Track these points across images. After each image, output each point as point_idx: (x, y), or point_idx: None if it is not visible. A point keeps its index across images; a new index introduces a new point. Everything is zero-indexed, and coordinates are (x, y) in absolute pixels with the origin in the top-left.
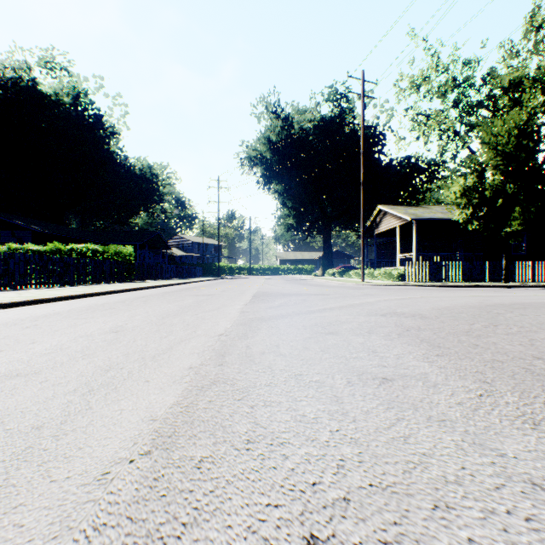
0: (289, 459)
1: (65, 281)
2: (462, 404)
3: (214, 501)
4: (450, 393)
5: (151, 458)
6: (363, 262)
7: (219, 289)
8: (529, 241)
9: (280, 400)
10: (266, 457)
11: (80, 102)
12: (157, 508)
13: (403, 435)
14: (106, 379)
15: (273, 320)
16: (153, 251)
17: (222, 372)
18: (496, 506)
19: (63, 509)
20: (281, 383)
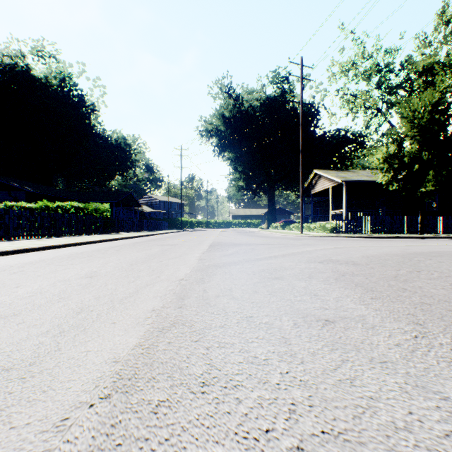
0: (243, 403)
1: (52, 233)
2: (400, 346)
3: (168, 451)
4: (387, 335)
5: (110, 402)
6: (301, 217)
7: (181, 239)
8: (440, 200)
9: (233, 342)
10: (221, 401)
11: (66, 84)
12: None
13: (349, 377)
14: (76, 321)
15: (227, 266)
16: (127, 208)
17: (181, 314)
18: None
19: None
20: (234, 325)
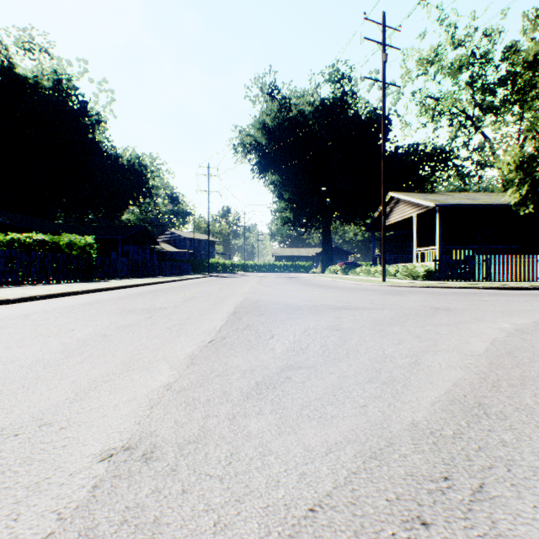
0: None
1: None
2: None
3: None
4: None
5: None
6: (383, 256)
7: (189, 293)
8: None
9: None
10: None
11: (62, 87)
12: None
13: None
14: None
15: None
16: (142, 247)
17: None
18: None
19: None
20: None
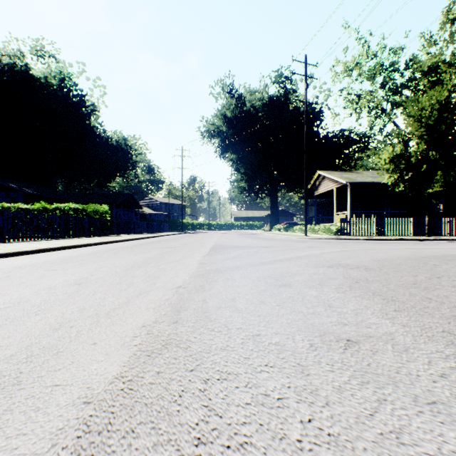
0: None
1: (49, 235)
2: (447, 377)
3: None
4: (426, 361)
5: None
6: (305, 219)
7: (181, 242)
8: (446, 201)
9: (238, 371)
10: None
11: (66, 84)
12: None
13: (393, 429)
14: (50, 341)
15: (229, 272)
16: (127, 210)
17: (176, 332)
18: None
19: None
20: (238, 346)
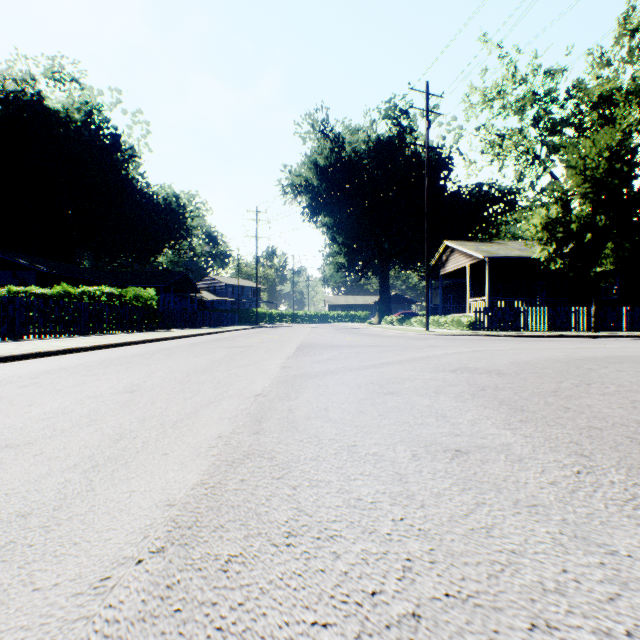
0: (342, 558)
1: (75, 330)
2: (557, 484)
3: (243, 618)
4: (540, 470)
5: (164, 557)
6: (426, 308)
7: (256, 339)
8: (622, 283)
9: (329, 479)
10: (312, 556)
11: (94, 120)
12: (168, 629)
13: (485, 526)
14: (114, 451)
15: (321, 377)
16: (180, 295)
17: (258, 442)
18: (613, 625)
19: (45, 630)
20: (330, 457)
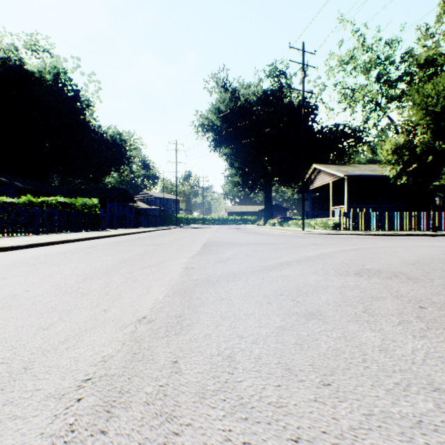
0: None
1: (30, 230)
2: None
3: None
4: None
5: None
6: (303, 213)
7: (172, 237)
8: None
9: None
10: None
11: (60, 79)
12: None
13: None
14: None
15: (223, 284)
16: (122, 205)
17: None
18: None
19: None
20: None
